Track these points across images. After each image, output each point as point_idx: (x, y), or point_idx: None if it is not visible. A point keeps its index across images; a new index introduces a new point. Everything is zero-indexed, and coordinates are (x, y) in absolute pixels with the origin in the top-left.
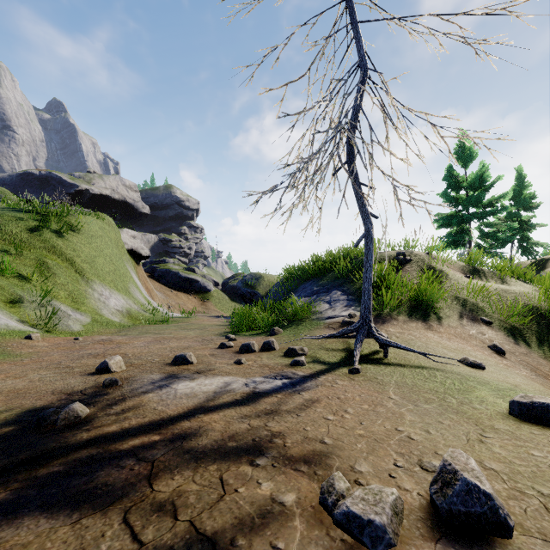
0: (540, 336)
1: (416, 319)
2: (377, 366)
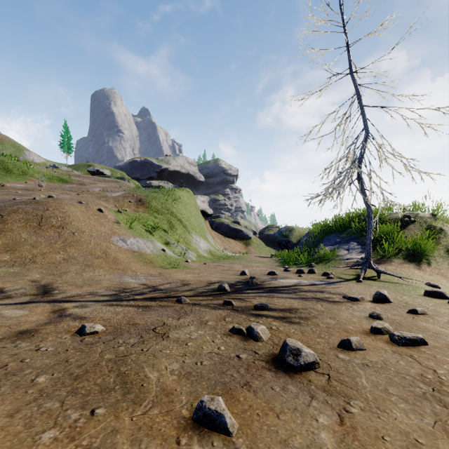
0: None
1: (409, 262)
2: (372, 281)
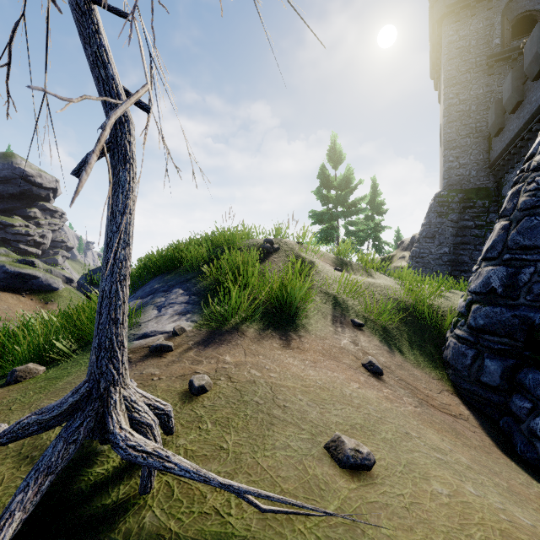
0: (408, 336)
1: (274, 330)
2: None
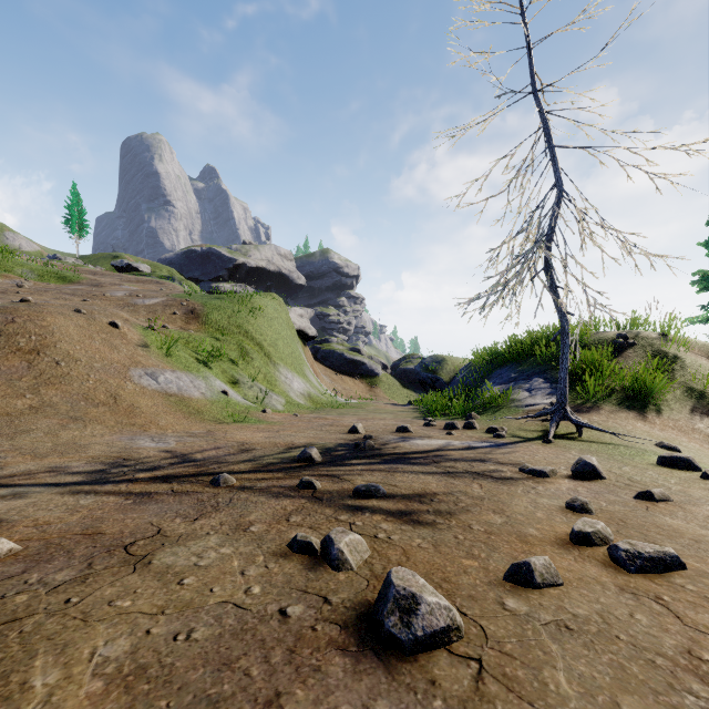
0: None
1: (628, 409)
2: (569, 441)
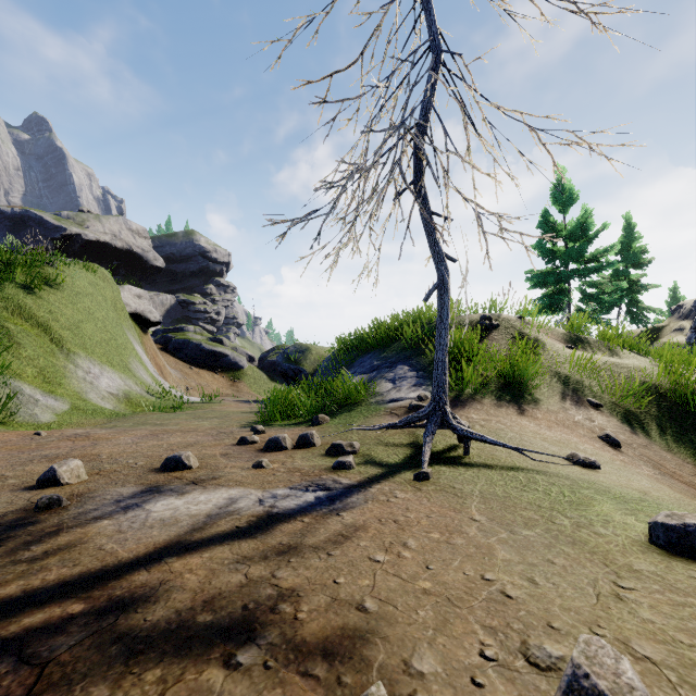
0: (661, 422)
1: (506, 401)
2: (455, 468)
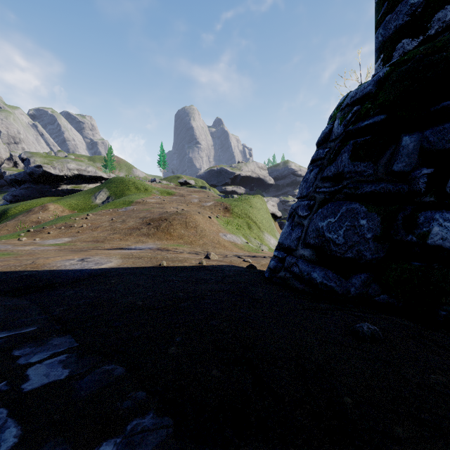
0: None
1: None
2: None
